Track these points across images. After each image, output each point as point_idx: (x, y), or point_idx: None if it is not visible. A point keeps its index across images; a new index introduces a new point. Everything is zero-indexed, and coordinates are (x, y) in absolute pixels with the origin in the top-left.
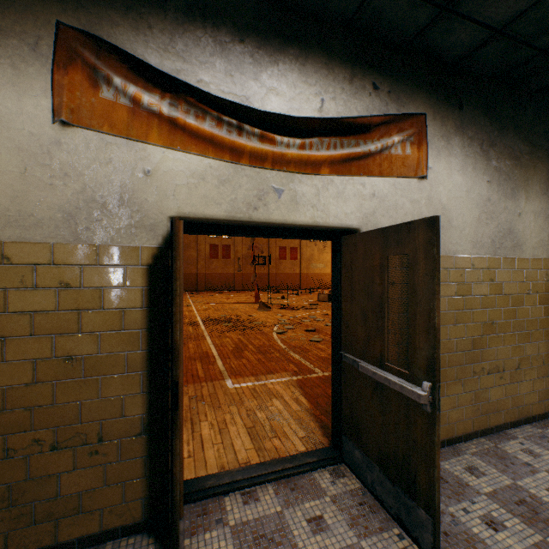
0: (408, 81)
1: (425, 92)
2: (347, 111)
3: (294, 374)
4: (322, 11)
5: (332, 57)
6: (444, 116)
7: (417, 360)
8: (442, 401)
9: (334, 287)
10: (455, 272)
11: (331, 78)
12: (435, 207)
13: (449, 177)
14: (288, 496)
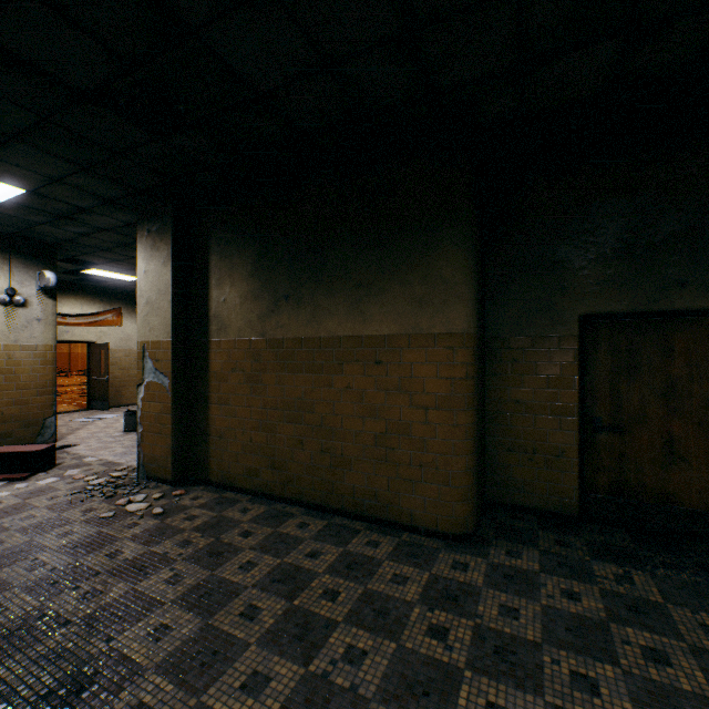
0: (115, 298)
1: (122, 301)
2: (92, 308)
3: (71, 404)
4: (83, 283)
5: (87, 294)
6: (130, 307)
7: (107, 372)
8: (129, 392)
9: (89, 358)
10: (135, 354)
11: (87, 300)
12: (126, 334)
13: (132, 325)
14: (72, 414)
